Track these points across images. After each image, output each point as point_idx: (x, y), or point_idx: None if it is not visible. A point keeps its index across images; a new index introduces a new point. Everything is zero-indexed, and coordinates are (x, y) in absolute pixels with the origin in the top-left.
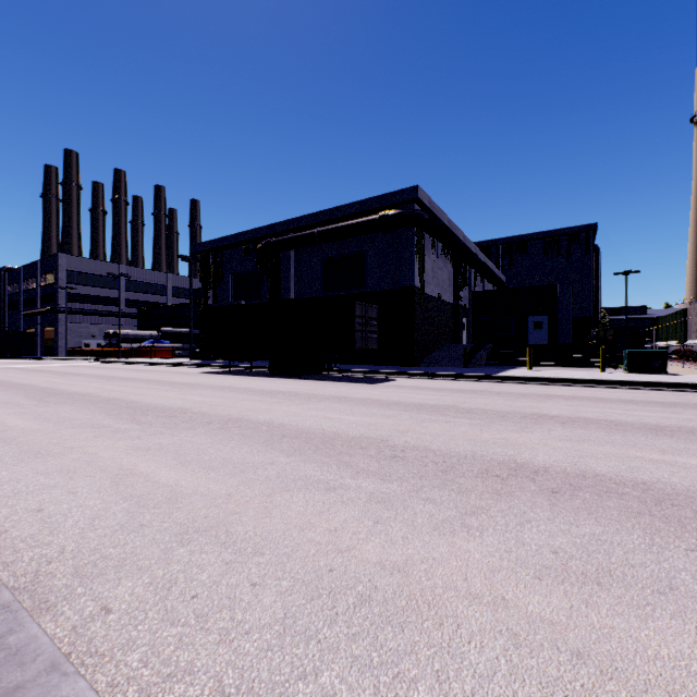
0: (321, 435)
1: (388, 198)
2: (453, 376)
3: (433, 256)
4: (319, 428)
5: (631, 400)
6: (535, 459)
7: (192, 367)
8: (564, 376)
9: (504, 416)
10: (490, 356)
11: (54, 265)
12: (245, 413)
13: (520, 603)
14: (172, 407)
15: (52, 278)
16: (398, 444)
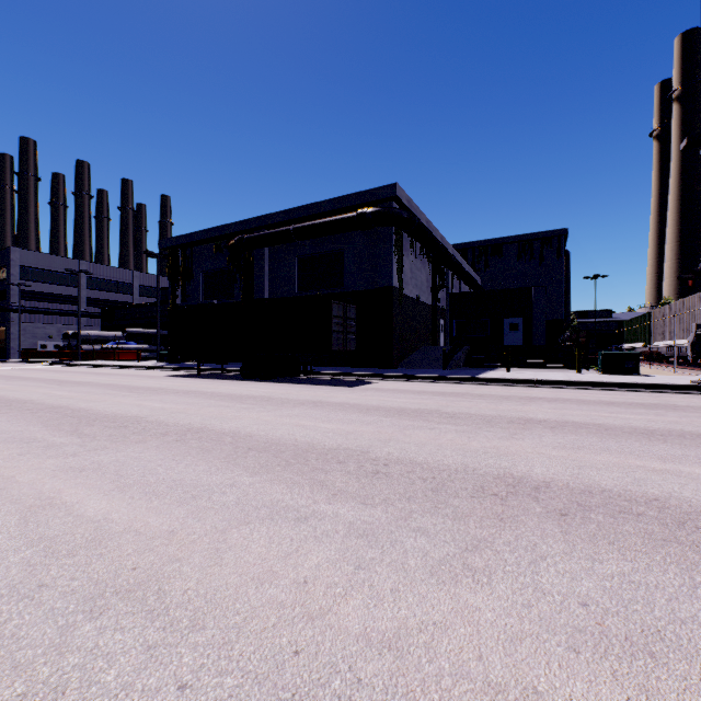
0: (293, 446)
1: (366, 196)
2: (433, 378)
3: (412, 256)
4: (291, 438)
5: (612, 402)
6: (532, 471)
7: (158, 370)
8: (543, 377)
9: (491, 421)
10: (468, 358)
11: (6, 259)
12: (209, 421)
13: (559, 699)
14: (125, 416)
15: (3, 274)
16: (380, 457)
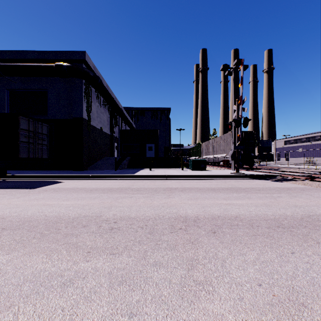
0: None
1: (63, 54)
2: (107, 176)
3: (98, 104)
4: None
5: (213, 188)
6: None
7: None
8: (169, 173)
9: (154, 231)
10: (129, 163)
11: None
12: None
13: None
14: None
15: None
16: None
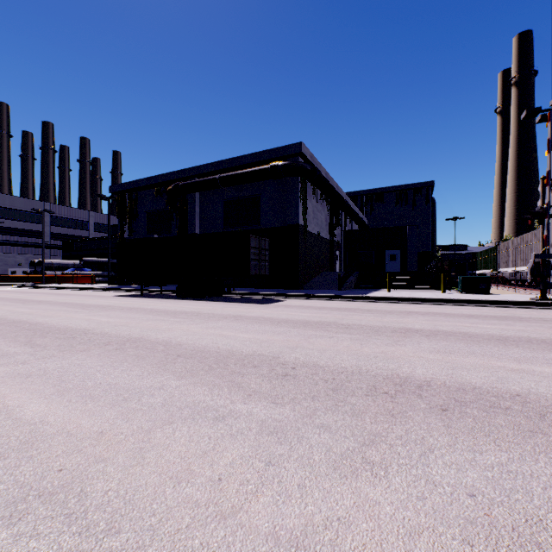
0: (216, 353)
1: (277, 152)
2: (331, 297)
3: (314, 201)
4: (215, 346)
5: (471, 315)
6: (415, 372)
7: (108, 291)
8: (417, 296)
9: (378, 331)
10: (358, 281)
11: None
12: (146, 333)
13: None
14: (75, 329)
15: None
16: (288, 361)
